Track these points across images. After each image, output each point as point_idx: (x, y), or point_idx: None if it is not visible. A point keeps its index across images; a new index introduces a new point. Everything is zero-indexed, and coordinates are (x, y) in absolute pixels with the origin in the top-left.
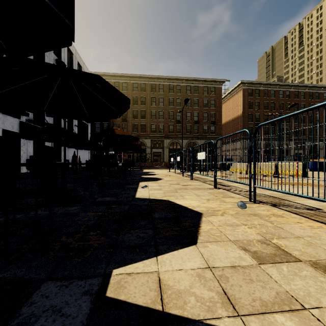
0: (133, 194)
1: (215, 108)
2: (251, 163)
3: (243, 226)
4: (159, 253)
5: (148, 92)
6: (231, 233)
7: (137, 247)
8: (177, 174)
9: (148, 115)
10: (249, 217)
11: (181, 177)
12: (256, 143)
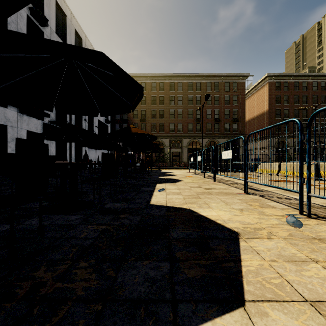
0: (147, 200)
1: (237, 105)
2: (302, 164)
3: (313, 265)
4: (179, 325)
5: (167, 91)
6: (298, 278)
7: (142, 305)
8: (197, 175)
9: (167, 114)
10: (314, 244)
11: (202, 178)
12: (285, 142)
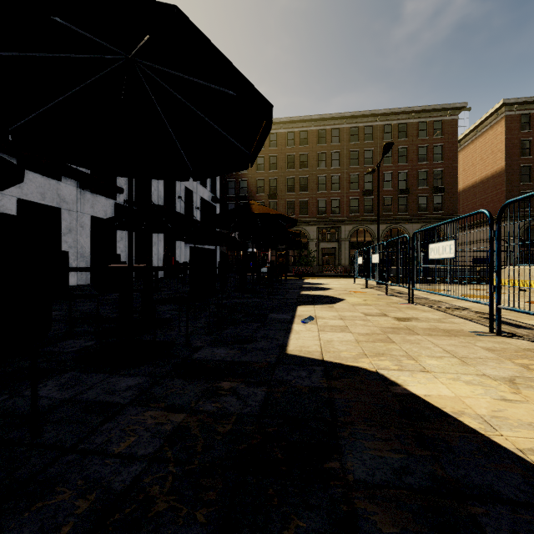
0: (281, 342)
1: (442, 162)
2: None
3: None
4: None
5: (313, 146)
6: None
7: None
8: (371, 290)
9: (313, 184)
10: None
11: (383, 295)
12: None
